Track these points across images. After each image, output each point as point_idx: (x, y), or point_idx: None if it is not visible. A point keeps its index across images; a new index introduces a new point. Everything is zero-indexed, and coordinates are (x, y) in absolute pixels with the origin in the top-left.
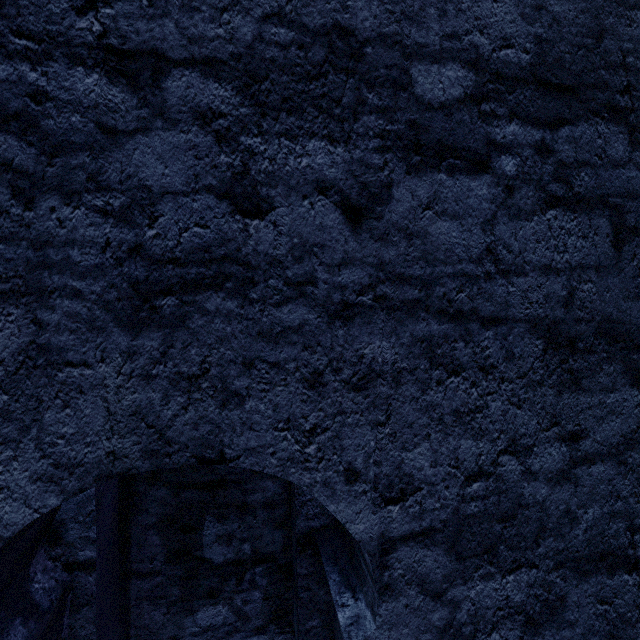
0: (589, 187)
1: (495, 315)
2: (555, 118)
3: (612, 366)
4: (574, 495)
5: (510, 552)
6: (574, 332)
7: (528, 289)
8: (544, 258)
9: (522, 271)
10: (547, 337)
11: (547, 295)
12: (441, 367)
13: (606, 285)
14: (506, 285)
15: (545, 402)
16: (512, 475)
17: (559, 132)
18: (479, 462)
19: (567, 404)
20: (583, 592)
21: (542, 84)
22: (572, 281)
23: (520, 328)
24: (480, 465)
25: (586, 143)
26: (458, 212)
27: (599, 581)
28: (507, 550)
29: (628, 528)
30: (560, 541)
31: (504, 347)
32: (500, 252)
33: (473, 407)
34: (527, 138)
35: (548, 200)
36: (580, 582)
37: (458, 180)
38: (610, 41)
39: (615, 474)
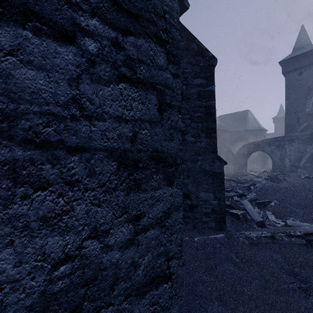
0: (146, 76)
1: (80, 145)
2: (125, 28)
3: (158, 176)
4: (137, 251)
5: (92, 303)
6: (137, 157)
7: (106, 130)
8: (118, 112)
9: (102, 118)
10: (120, 160)
11: (120, 134)
12: (27, 185)
13: (155, 132)
14: (89, 125)
15: (118, 200)
16: (94, 252)
17: (127, 38)
18: (66, 250)
19: (133, 199)
20: (142, 305)
21: (116, 4)
22: (136, 128)
23: (100, 154)
24: (67, 252)
25: (144, 51)
26: (45, 66)
27: (151, 294)
28: (90, 303)
29: (166, 259)
30: (128, 282)
31: (87, 167)
32: (84, 102)
33: (60, 212)
34: (105, 33)
35: (120, 76)
36: (140, 300)
37: (45, 41)
38: (157, 1)
39: (160, 233)
